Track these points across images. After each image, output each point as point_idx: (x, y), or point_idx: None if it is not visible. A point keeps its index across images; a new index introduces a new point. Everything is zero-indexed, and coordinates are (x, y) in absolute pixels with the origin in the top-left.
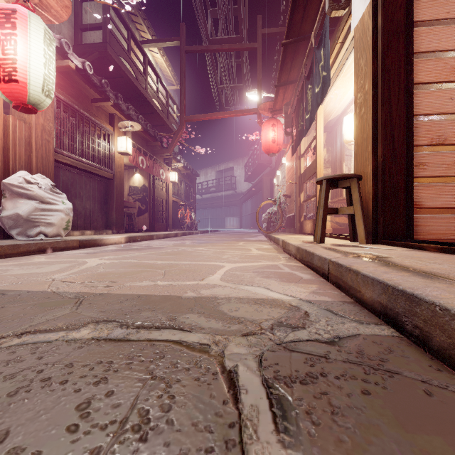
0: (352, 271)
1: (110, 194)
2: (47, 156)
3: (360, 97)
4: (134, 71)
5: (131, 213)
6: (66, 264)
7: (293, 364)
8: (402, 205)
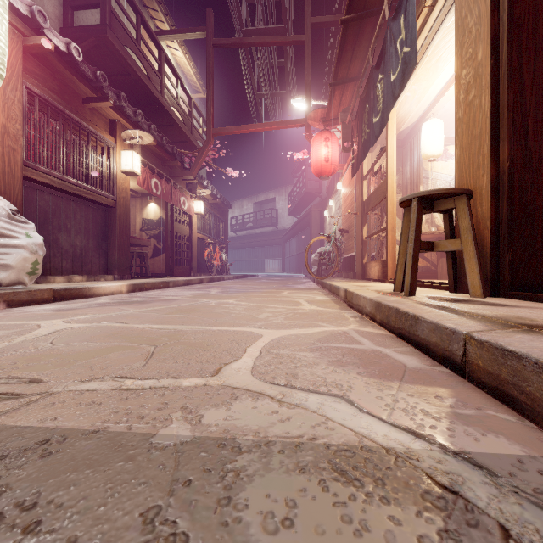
0: None
1: (111, 227)
2: (11, 170)
3: (467, 75)
4: (146, 68)
5: (142, 253)
6: None
7: None
8: (541, 236)
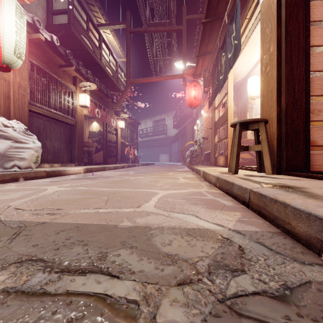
0: (278, 203)
1: (73, 136)
2: (23, 106)
3: (266, 58)
4: (92, 46)
5: (89, 151)
6: (28, 191)
7: None
8: (301, 143)
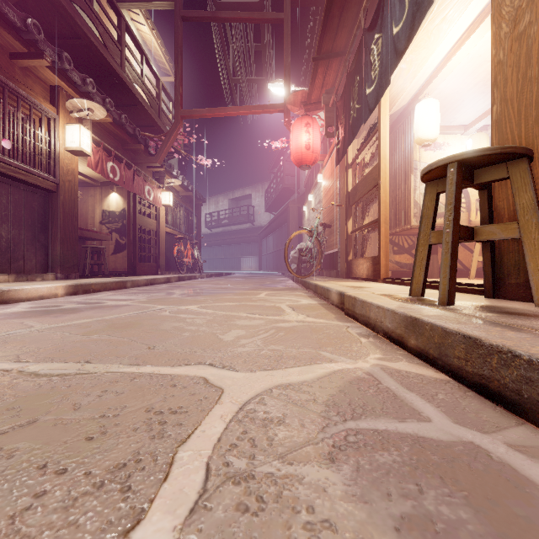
0: None
1: (52, 216)
2: None
3: None
4: (101, 33)
5: (98, 248)
6: None
7: None
8: None
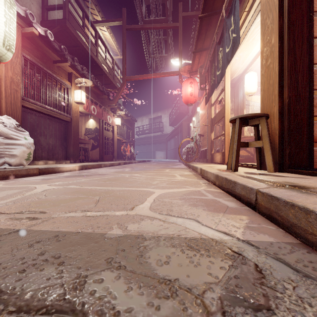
0: (297, 208)
1: (69, 133)
2: (15, 102)
3: (267, 51)
4: (88, 42)
5: (86, 148)
6: (15, 191)
7: None
8: (305, 139)
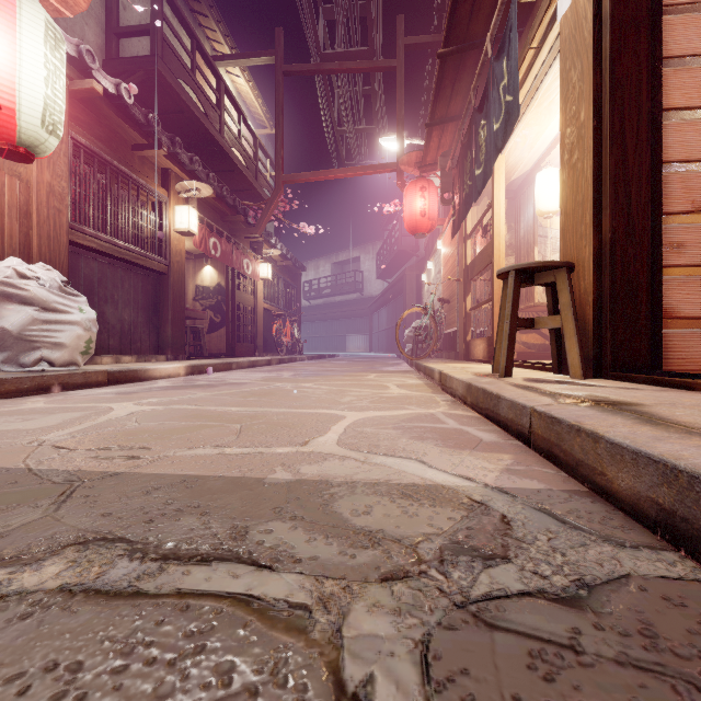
0: (584, 434)
1: (163, 297)
2: (57, 234)
3: (571, 134)
4: (202, 103)
5: (197, 328)
6: (75, 414)
7: (504, 672)
8: (644, 312)
